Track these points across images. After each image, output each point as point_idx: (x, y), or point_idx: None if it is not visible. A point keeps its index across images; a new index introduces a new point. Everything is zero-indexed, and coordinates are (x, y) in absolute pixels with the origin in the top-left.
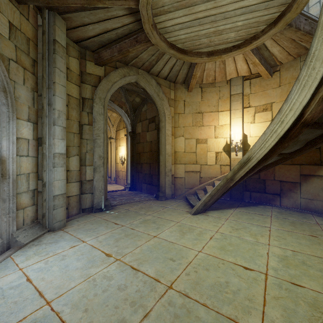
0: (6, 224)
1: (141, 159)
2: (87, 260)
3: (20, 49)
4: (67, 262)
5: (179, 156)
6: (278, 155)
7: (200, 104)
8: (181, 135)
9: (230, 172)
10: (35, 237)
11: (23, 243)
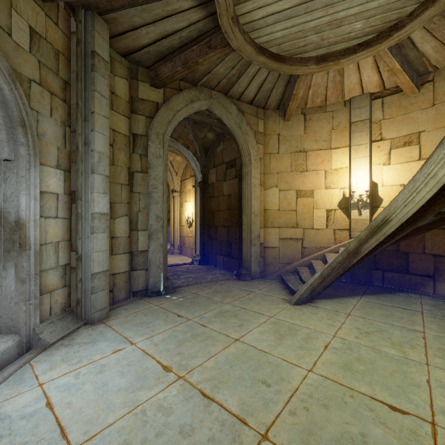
0: (25, 314)
1: (215, 220)
2: (135, 376)
3: (46, 66)
4: (106, 376)
5: (271, 215)
6: (434, 214)
7: (303, 139)
8: (274, 185)
9: (353, 242)
10: (66, 333)
11: (48, 342)
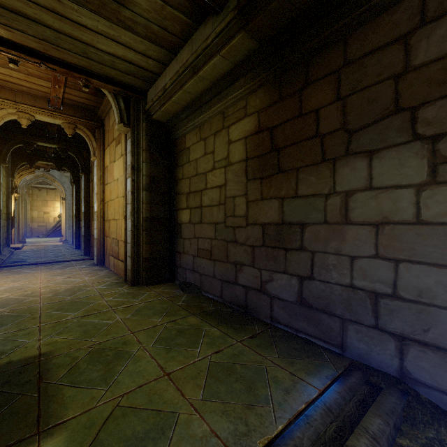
0: None
1: None
2: None
3: None
4: None
5: (35, 219)
6: None
7: (46, 197)
8: (36, 210)
9: (55, 224)
10: None
11: None
